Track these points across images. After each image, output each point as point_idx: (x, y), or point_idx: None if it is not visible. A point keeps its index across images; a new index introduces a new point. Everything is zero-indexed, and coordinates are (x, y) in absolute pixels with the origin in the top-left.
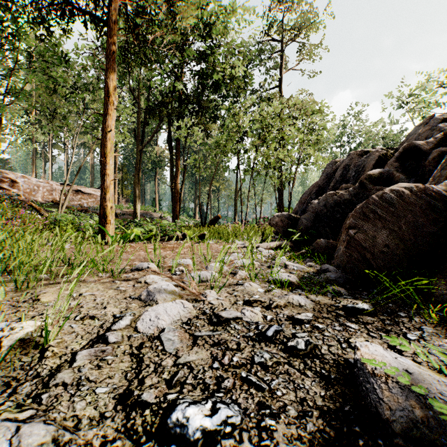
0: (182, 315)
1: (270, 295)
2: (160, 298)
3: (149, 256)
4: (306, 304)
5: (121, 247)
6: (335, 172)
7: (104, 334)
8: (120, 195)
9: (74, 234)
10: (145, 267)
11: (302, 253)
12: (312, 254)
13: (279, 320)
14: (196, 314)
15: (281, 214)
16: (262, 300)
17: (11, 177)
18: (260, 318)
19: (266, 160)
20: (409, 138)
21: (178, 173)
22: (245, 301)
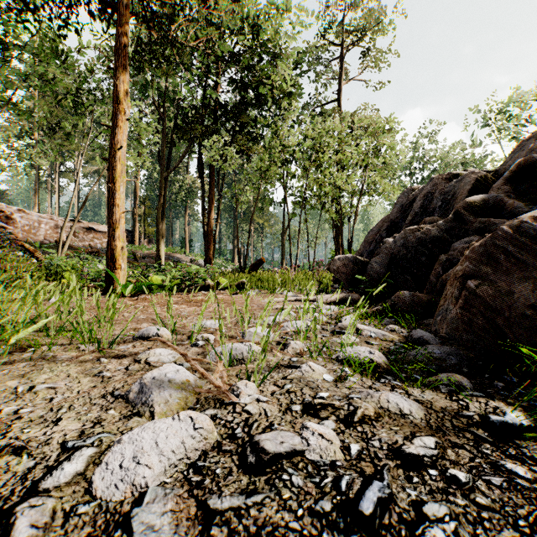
0: (189, 447)
1: (345, 388)
2: (158, 400)
3: (159, 318)
4: (411, 410)
5: (132, 300)
6: (412, 203)
7: (14, 507)
8: (142, 234)
9: (51, 285)
10: (153, 334)
11: (377, 311)
12: (391, 312)
13: (374, 458)
14: (218, 439)
15: (344, 257)
16: (335, 404)
17: (5, 212)
18: (337, 453)
19: (322, 188)
20: (514, 156)
21: (212, 206)
22: (306, 405)
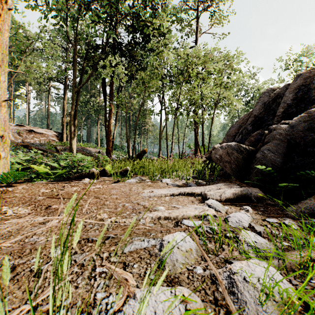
0: None
1: None
2: None
3: None
4: None
5: None
6: (275, 100)
7: None
8: (68, 135)
9: None
10: None
11: None
12: None
13: None
14: None
15: (227, 145)
16: None
17: None
18: None
19: (191, 96)
20: None
21: (111, 114)
22: None
